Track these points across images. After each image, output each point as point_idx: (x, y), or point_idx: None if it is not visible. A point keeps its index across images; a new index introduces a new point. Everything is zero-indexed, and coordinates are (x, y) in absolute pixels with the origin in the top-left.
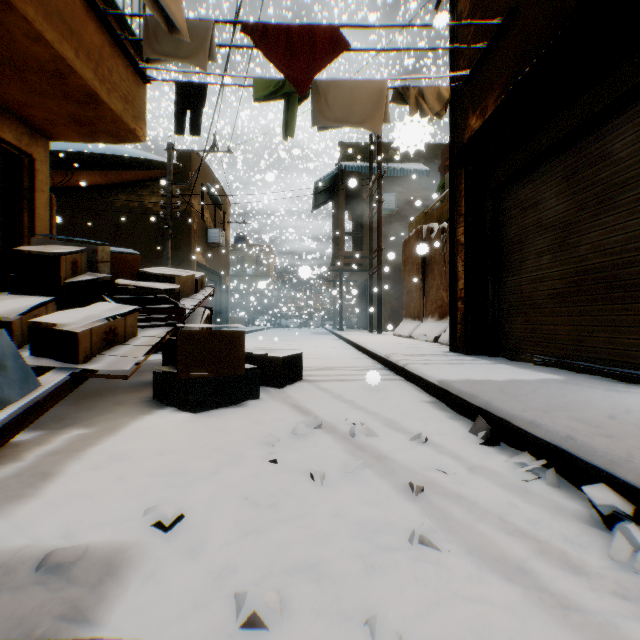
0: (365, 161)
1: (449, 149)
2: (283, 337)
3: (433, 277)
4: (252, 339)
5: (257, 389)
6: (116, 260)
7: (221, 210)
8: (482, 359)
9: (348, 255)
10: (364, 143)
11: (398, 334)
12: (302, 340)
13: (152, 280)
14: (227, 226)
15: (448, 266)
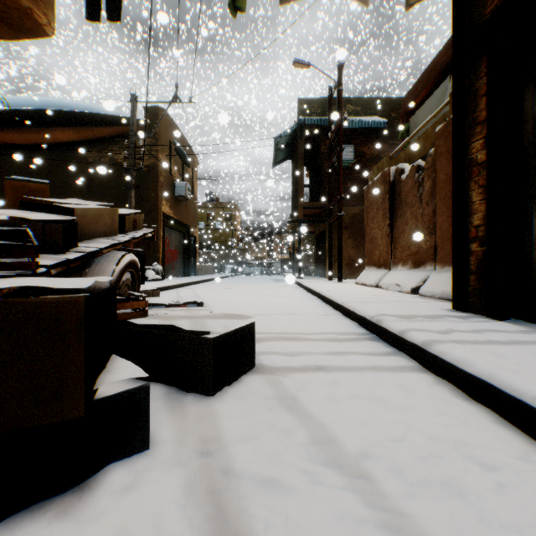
0: (323, 116)
1: (452, 43)
2: (244, 285)
3: (404, 221)
4: (213, 287)
5: (141, 428)
6: (13, 189)
7: (189, 167)
8: (535, 329)
9: (307, 206)
10: (322, 99)
11: (361, 283)
12: (262, 288)
13: (43, 212)
14: (195, 182)
15: (426, 207)
